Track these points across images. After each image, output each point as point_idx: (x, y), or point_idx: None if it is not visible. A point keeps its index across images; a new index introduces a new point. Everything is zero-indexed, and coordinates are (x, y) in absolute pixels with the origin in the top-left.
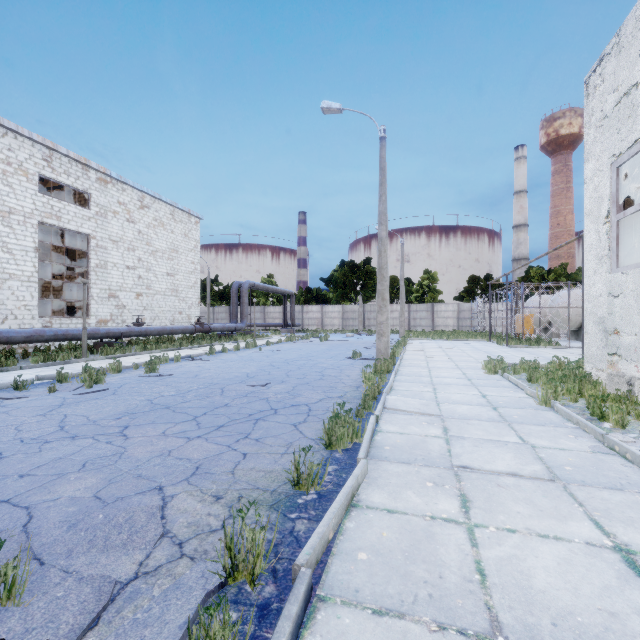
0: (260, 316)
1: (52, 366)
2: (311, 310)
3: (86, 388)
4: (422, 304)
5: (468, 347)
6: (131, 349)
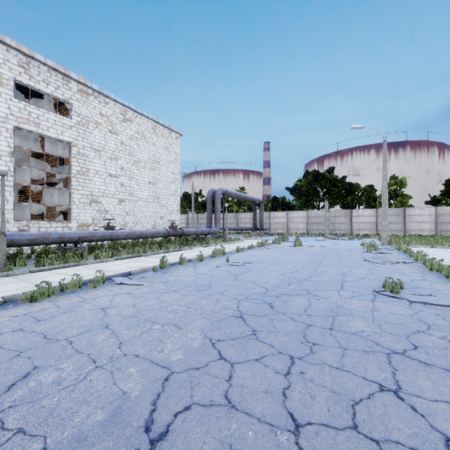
0: (233, 221)
1: None
2: (277, 216)
3: None
4: (391, 208)
5: None
6: (85, 256)
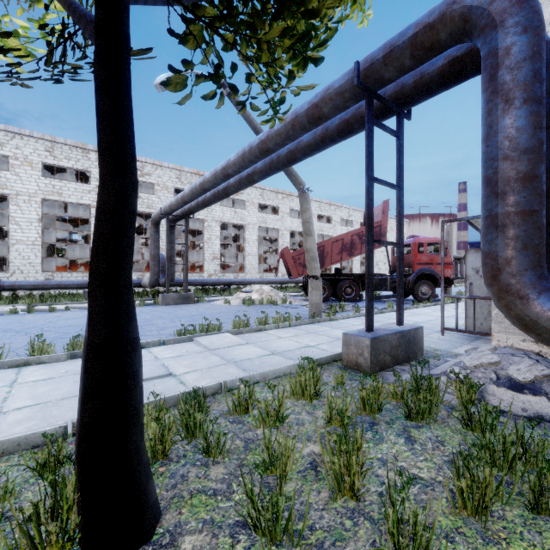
0: None
1: None
2: None
3: None
4: None
5: None
6: None
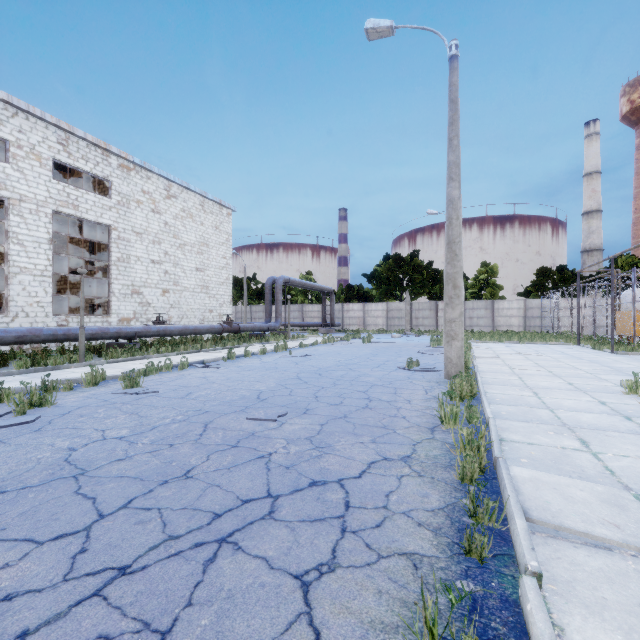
0: (298, 315)
1: (35, 373)
2: (352, 308)
3: (15, 415)
4: (480, 301)
5: (557, 353)
6: (144, 351)
